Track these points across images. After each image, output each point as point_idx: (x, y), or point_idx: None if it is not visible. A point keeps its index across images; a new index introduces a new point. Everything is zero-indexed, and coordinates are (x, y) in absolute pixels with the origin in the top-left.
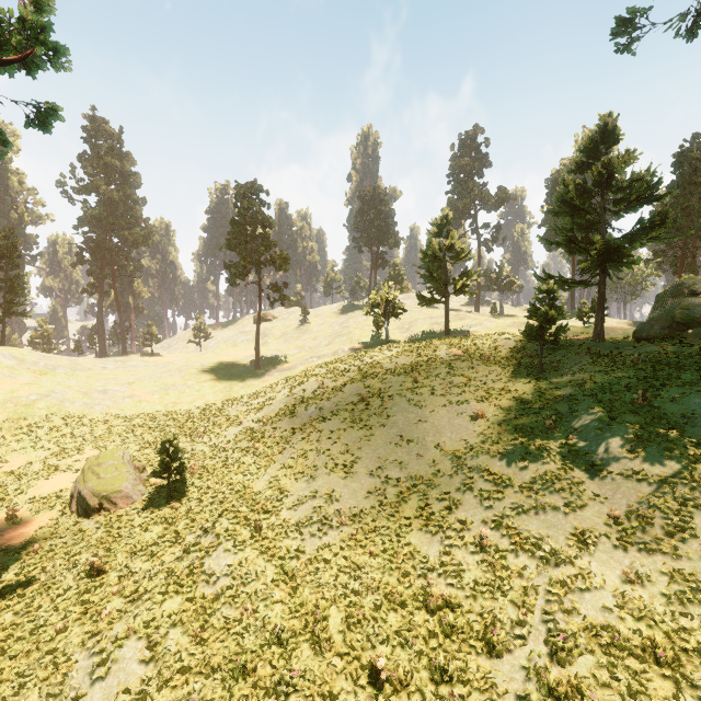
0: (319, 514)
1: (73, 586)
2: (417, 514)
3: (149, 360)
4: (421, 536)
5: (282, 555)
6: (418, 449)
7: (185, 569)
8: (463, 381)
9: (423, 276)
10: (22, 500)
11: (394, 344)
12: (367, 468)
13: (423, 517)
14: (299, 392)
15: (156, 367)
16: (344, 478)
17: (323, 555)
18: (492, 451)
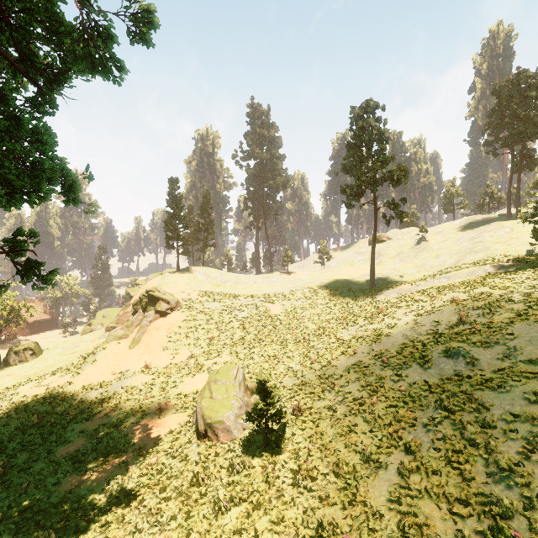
0: None
1: None
2: None
3: (285, 277)
4: None
5: None
6: None
7: None
8: None
9: None
10: (173, 393)
11: None
12: None
13: None
14: (429, 324)
15: (288, 283)
16: None
17: None
18: None
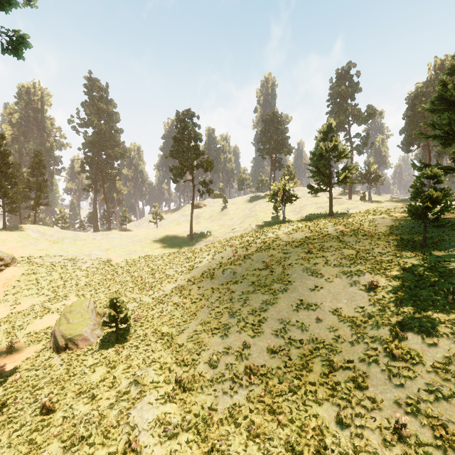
0: (230, 371)
1: (29, 422)
2: (322, 381)
3: (123, 234)
4: (327, 407)
5: (196, 412)
6: (317, 313)
7: (113, 418)
8: (353, 253)
9: (312, 171)
10: (22, 333)
11: (290, 223)
12: (272, 328)
13: (328, 385)
14: (218, 258)
15: (126, 238)
16: (252, 336)
17: (234, 416)
18: (393, 323)
